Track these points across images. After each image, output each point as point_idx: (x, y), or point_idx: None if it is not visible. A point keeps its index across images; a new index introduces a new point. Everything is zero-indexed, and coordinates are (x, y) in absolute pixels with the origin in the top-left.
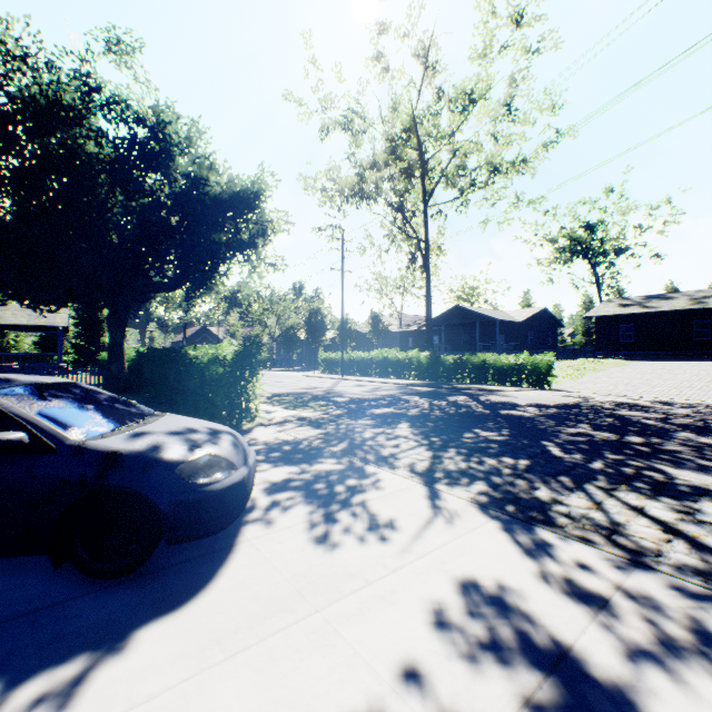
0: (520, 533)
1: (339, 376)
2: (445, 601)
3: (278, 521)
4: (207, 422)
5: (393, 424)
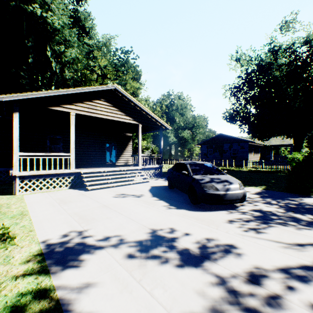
0: (307, 271)
1: None
2: (218, 240)
3: (234, 214)
4: (232, 179)
5: None
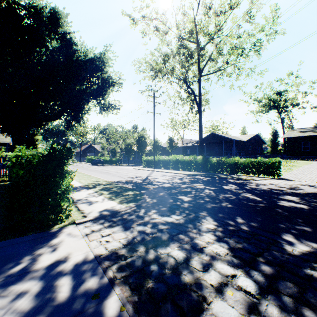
0: None
1: (152, 169)
2: None
3: None
4: None
5: (197, 223)
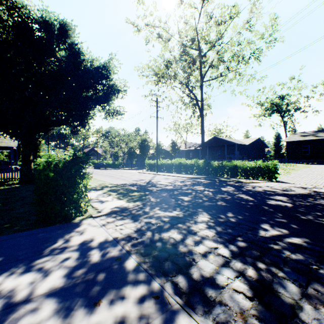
0: None
1: (155, 172)
2: None
3: None
4: None
5: (194, 216)
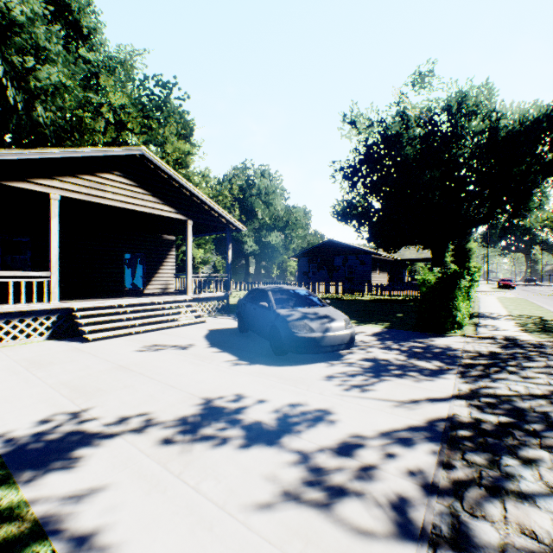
0: (414, 433)
1: None
2: (306, 406)
3: (336, 366)
4: (336, 313)
5: None
